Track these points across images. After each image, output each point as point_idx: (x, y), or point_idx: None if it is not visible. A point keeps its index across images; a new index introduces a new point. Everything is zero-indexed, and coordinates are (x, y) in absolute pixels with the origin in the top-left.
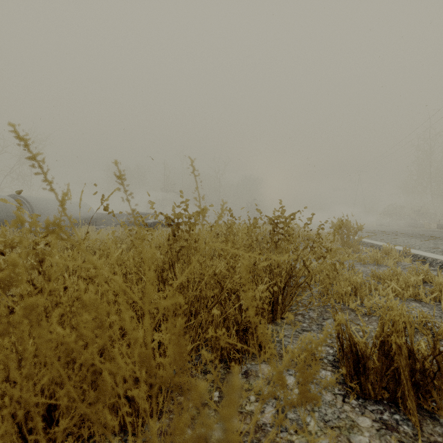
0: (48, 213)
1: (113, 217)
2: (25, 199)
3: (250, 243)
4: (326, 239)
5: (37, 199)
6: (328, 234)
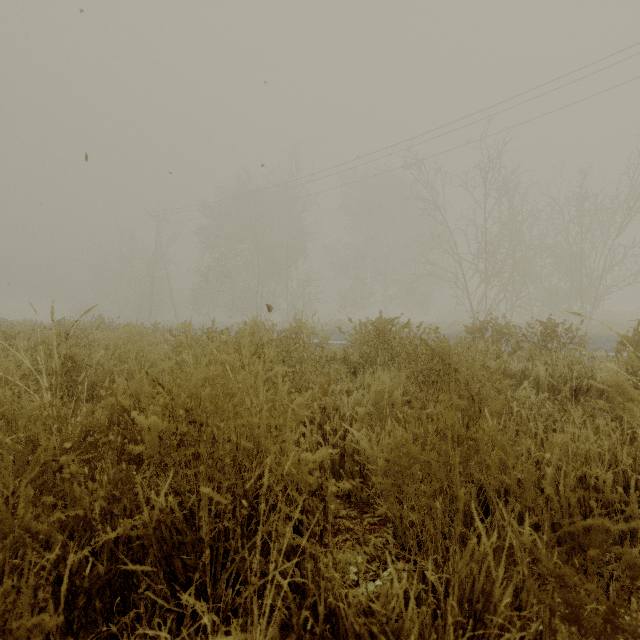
0: None
1: None
2: None
3: None
4: None
5: None
6: None
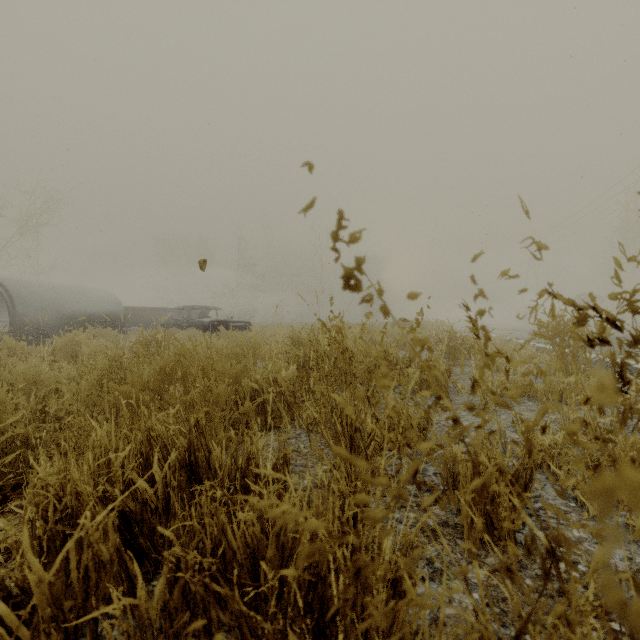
0: (40, 307)
1: (155, 313)
2: (0, 283)
3: (487, 482)
4: (509, 352)
5: (23, 283)
6: (502, 341)
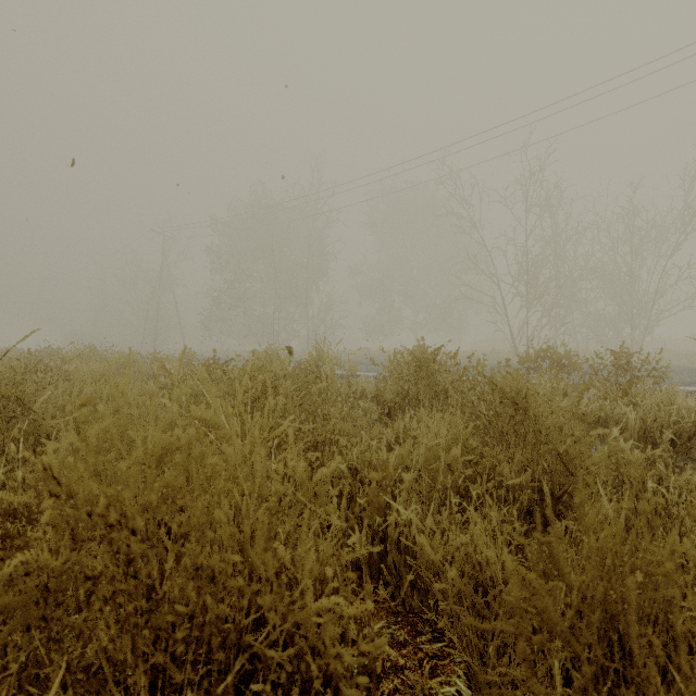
0: None
1: None
2: None
3: None
4: None
5: None
6: None
